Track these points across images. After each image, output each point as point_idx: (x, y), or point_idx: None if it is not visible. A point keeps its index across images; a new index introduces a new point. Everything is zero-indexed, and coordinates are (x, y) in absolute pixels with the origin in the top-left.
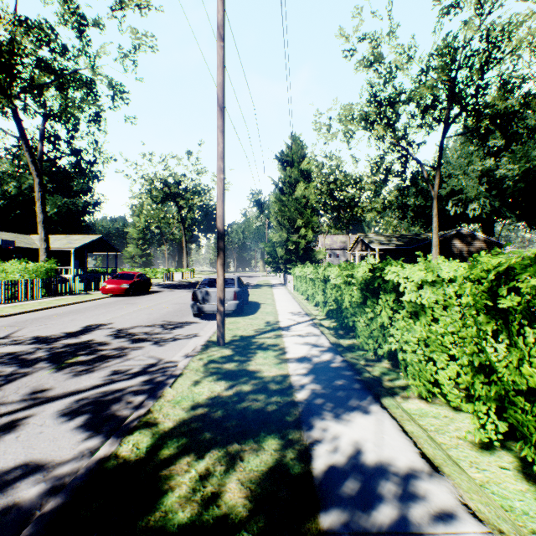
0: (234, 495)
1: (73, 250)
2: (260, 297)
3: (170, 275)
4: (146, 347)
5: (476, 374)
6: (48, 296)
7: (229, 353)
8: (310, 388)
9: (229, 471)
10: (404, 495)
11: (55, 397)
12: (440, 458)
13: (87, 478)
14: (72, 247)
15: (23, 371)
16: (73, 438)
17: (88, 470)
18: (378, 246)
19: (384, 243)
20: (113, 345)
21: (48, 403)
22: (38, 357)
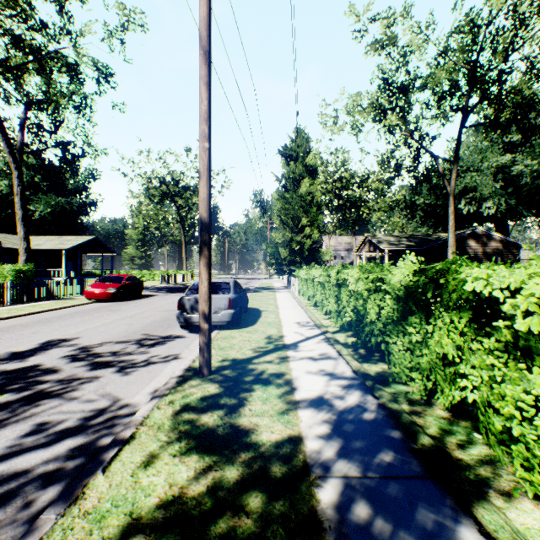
0: None
1: (64, 251)
2: (261, 303)
3: (167, 278)
4: (105, 378)
5: None
6: (26, 302)
7: (214, 391)
8: (339, 473)
9: None
10: None
11: None
12: None
13: None
14: (63, 248)
15: None
16: None
17: None
18: (387, 247)
19: (394, 243)
20: (62, 373)
21: None
22: None
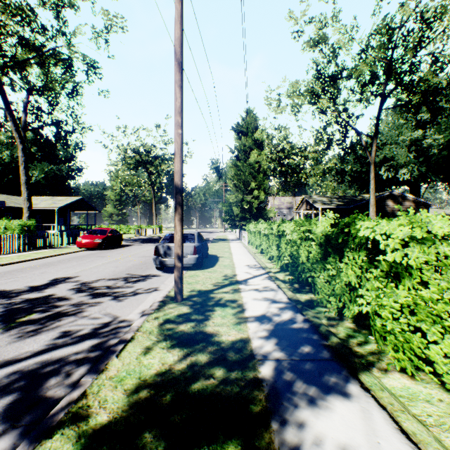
0: None
1: (57, 209)
2: (218, 251)
3: (141, 231)
4: (105, 303)
5: None
6: (29, 250)
7: (187, 311)
8: (274, 358)
9: None
10: None
11: None
12: None
13: None
14: (56, 207)
15: None
16: None
17: None
18: (321, 206)
19: (326, 203)
20: (72, 300)
21: None
22: None
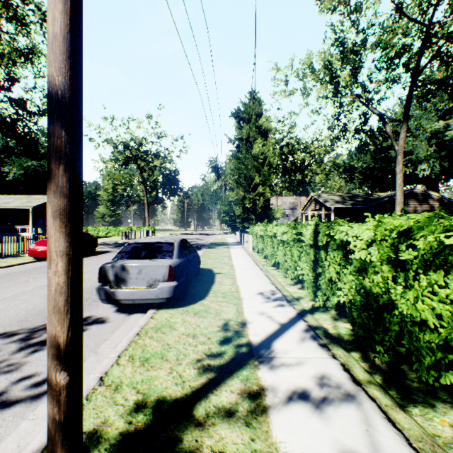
0: None
1: (31, 209)
2: (215, 262)
3: (129, 234)
4: None
5: None
6: None
7: None
8: None
9: None
10: None
11: None
12: None
13: None
14: (30, 206)
15: None
16: None
17: None
18: (333, 205)
19: (339, 202)
20: None
21: None
22: None
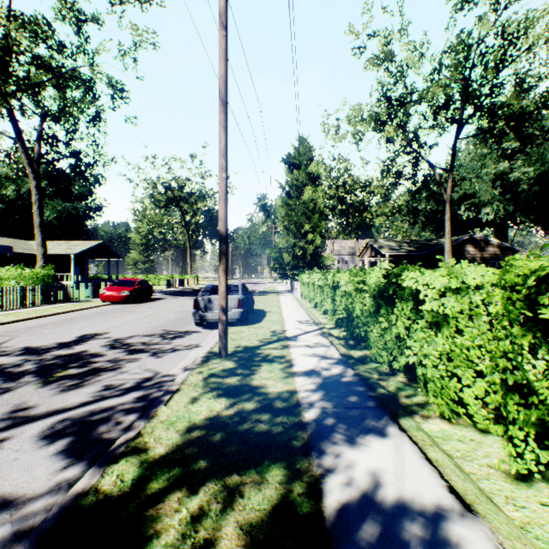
0: (230, 543)
1: (73, 256)
2: (265, 305)
3: (173, 282)
4: (143, 359)
5: (510, 394)
6: (45, 304)
7: (232, 366)
8: (319, 406)
9: (227, 510)
10: (434, 543)
11: (37, 416)
12: (471, 493)
13: (59, 520)
14: (72, 253)
15: (6, 386)
16: (51, 466)
17: (61, 509)
18: (388, 252)
19: (395, 248)
20: (107, 356)
21: (29, 423)
22: (26, 370)
